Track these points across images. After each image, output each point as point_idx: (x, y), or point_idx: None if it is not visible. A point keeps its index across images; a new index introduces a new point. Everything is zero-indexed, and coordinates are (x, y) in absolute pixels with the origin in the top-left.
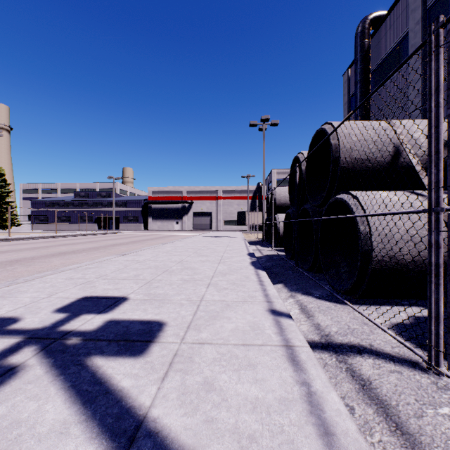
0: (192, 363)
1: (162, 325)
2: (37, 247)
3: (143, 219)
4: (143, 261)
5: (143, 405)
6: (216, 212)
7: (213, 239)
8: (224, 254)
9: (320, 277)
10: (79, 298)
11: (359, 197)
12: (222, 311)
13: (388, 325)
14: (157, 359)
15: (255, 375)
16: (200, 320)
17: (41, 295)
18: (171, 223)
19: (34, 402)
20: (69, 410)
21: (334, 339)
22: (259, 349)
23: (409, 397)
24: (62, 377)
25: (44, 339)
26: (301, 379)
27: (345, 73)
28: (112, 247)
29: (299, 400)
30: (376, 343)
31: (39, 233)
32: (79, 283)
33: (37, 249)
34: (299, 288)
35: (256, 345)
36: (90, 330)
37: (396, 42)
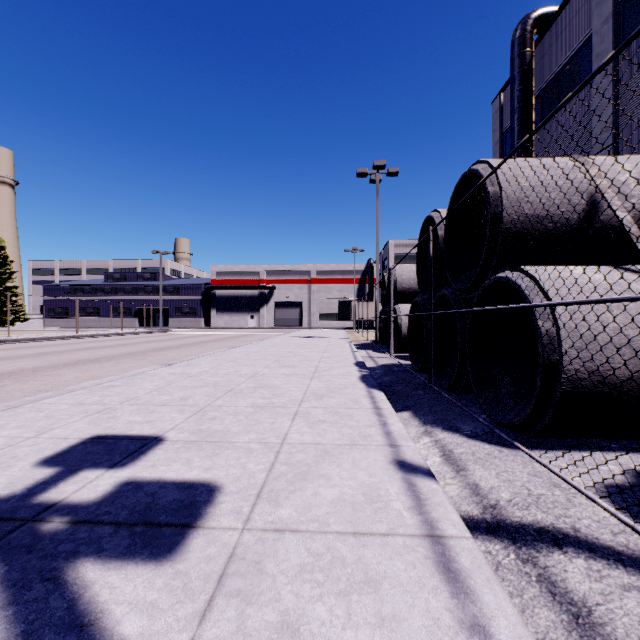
0: (260, 577)
1: (214, 491)
2: (46, 353)
3: (204, 311)
4: (196, 375)
5: None
6: (308, 302)
7: (303, 341)
8: (320, 363)
9: (468, 400)
10: (84, 439)
11: (537, 276)
12: (316, 464)
13: (595, 487)
14: (197, 567)
15: (379, 605)
16: (278, 481)
17: (24, 433)
18: (244, 317)
19: None
20: None
21: (507, 516)
22: (382, 543)
23: None
24: (10, 610)
25: (3, 522)
26: (468, 616)
27: (496, 99)
28: (156, 353)
29: None
30: (583, 525)
31: (54, 331)
32: (91, 412)
33: (45, 356)
34: (438, 420)
35: (377, 535)
36: (88, 502)
37: (572, 51)
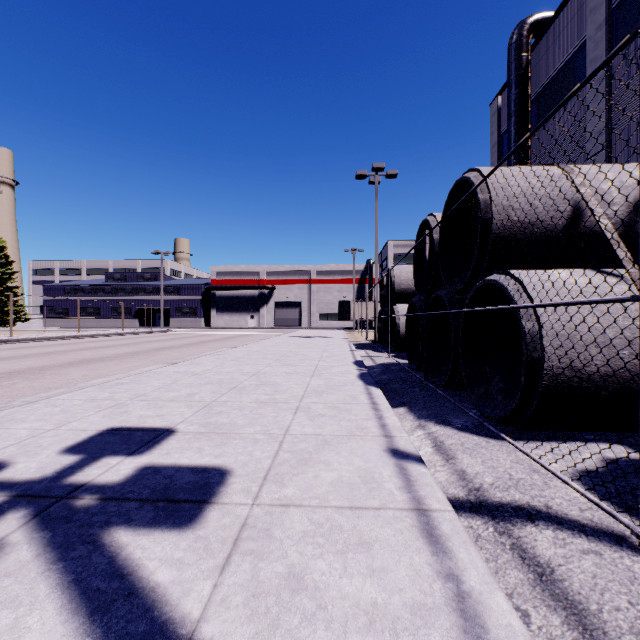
0: (270, 540)
1: (225, 474)
2: (50, 352)
3: (204, 311)
4: (200, 374)
5: (187, 617)
6: (307, 302)
7: (303, 340)
8: (320, 362)
9: (461, 397)
10: (101, 430)
11: (523, 279)
12: (317, 452)
13: (570, 473)
14: (215, 533)
15: (371, 561)
16: (283, 466)
17: (45, 426)
18: (244, 317)
19: (10, 611)
20: (65, 627)
21: (489, 496)
22: (375, 515)
23: (618, 598)
24: (60, 564)
25: (41, 499)
26: (444, 568)
27: (493, 102)
28: (158, 353)
29: (443, 608)
30: (555, 503)
31: (55, 331)
32: (104, 407)
33: (50, 356)
34: (432, 414)
35: (370, 509)
36: (113, 483)
37: (567, 56)
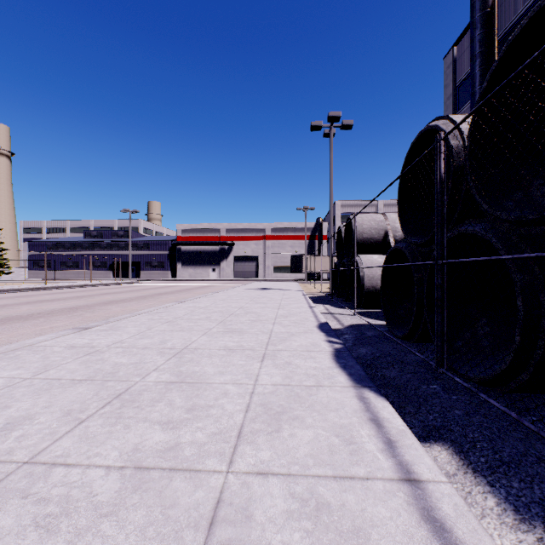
0: None
1: None
2: None
3: (171, 264)
4: (99, 351)
5: None
6: (263, 256)
7: (258, 293)
8: (274, 326)
9: (538, 415)
10: None
11: None
12: None
13: None
14: None
15: None
16: None
17: None
18: (207, 270)
19: None
20: None
21: None
22: None
23: None
24: None
25: None
26: None
27: (448, 54)
28: (101, 307)
29: None
30: None
31: (31, 283)
32: None
33: None
34: None
35: None
36: None
37: None
